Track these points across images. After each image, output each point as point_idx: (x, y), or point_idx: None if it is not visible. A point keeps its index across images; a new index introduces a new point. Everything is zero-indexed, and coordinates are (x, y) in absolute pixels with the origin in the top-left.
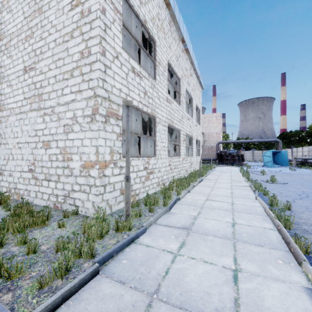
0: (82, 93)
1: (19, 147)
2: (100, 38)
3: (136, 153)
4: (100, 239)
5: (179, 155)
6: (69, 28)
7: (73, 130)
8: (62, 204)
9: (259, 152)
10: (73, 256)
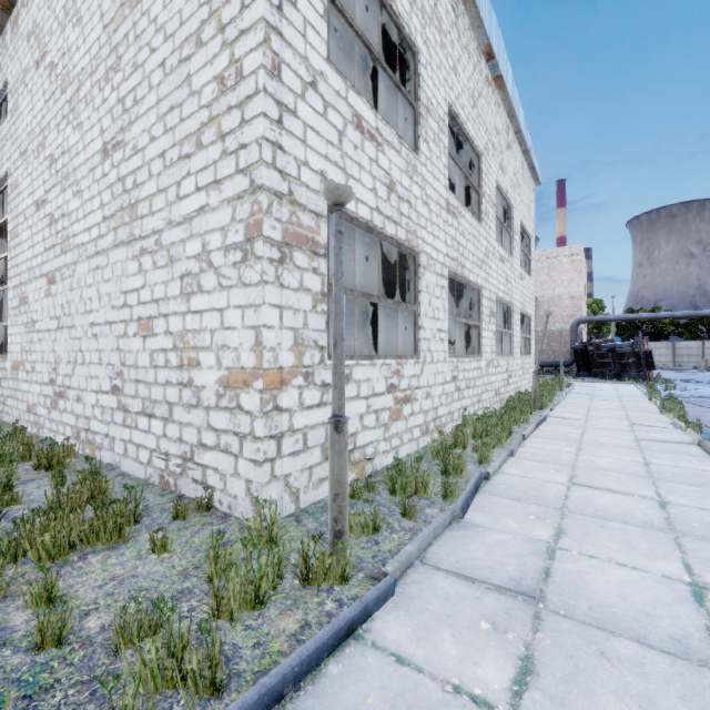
0: (221, 187)
1: (94, 334)
2: (266, 29)
3: (369, 348)
4: (254, 610)
5: (479, 352)
6: (193, 22)
7: (201, 288)
8: (178, 479)
9: (691, 346)
10: (154, 683)
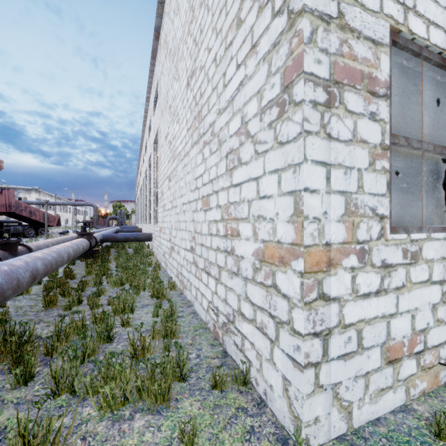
0: (257, 48)
1: (183, 210)
2: None
3: None
4: None
5: None
6: None
7: (240, 161)
8: (224, 335)
9: None
10: None
